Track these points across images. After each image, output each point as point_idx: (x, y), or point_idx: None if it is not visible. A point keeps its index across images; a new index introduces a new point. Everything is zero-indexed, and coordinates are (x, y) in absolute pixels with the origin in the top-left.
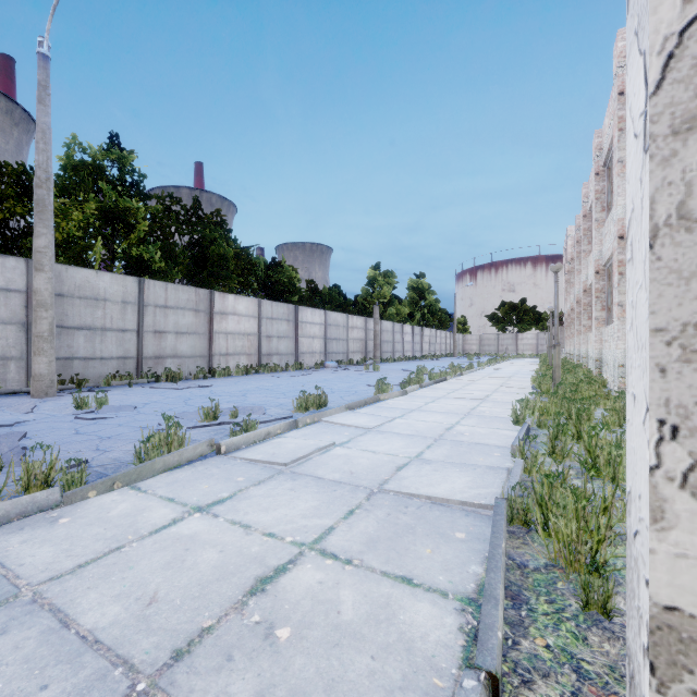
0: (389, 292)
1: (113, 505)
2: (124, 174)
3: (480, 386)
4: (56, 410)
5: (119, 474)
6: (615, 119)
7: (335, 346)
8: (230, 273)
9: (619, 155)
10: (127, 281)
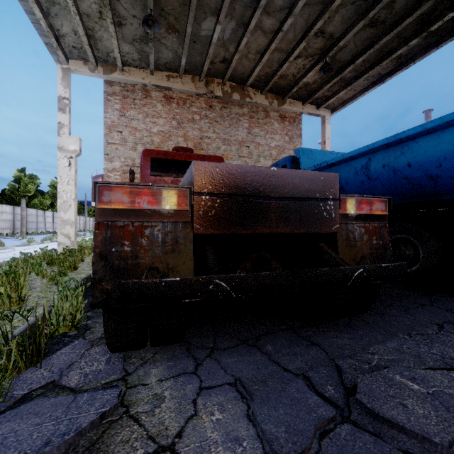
0: (33, 189)
1: None
2: None
3: None
4: None
5: None
6: None
7: None
8: None
9: None
10: None
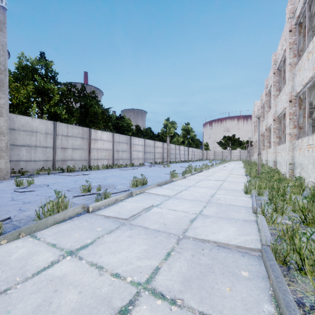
0: (173, 131)
1: (15, 250)
2: (47, 72)
3: (220, 174)
4: (6, 186)
5: (23, 228)
6: (287, 43)
7: (149, 156)
8: (99, 121)
9: (289, 61)
10: (48, 123)
